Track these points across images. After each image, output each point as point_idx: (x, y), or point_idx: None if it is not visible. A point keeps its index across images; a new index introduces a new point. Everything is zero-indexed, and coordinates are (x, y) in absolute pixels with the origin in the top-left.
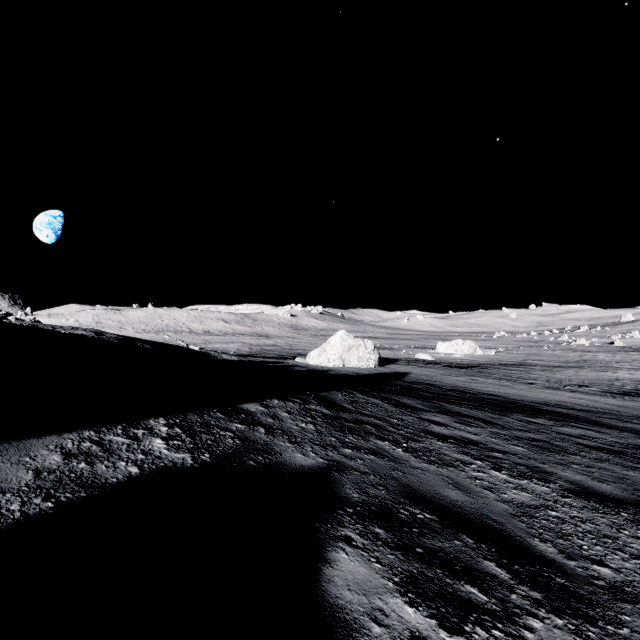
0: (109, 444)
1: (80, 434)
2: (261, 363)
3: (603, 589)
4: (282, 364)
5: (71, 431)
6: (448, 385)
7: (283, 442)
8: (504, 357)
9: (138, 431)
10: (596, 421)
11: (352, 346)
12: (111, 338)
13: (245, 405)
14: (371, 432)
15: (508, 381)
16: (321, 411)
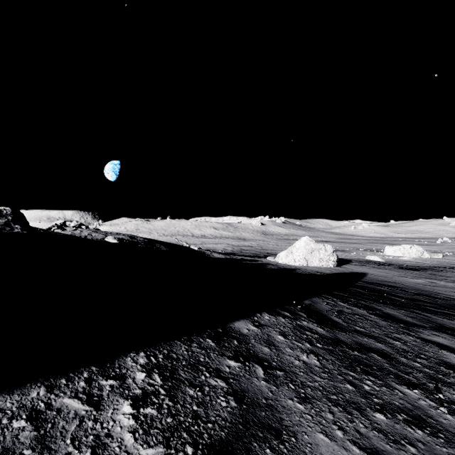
0: (53, 420)
1: (23, 396)
2: (241, 261)
3: None
4: (257, 262)
5: (14, 389)
6: (411, 288)
7: (291, 400)
8: (453, 261)
9: (106, 382)
10: None
11: (314, 249)
12: (139, 241)
13: (236, 324)
14: (385, 368)
15: None
16: (315, 330)
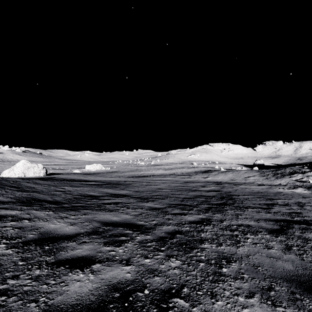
0: None
1: None
2: None
3: (28, 189)
4: None
5: None
6: (69, 178)
7: None
8: (112, 170)
9: None
10: (102, 182)
11: (30, 167)
12: None
13: None
14: (2, 181)
15: (99, 176)
16: None
